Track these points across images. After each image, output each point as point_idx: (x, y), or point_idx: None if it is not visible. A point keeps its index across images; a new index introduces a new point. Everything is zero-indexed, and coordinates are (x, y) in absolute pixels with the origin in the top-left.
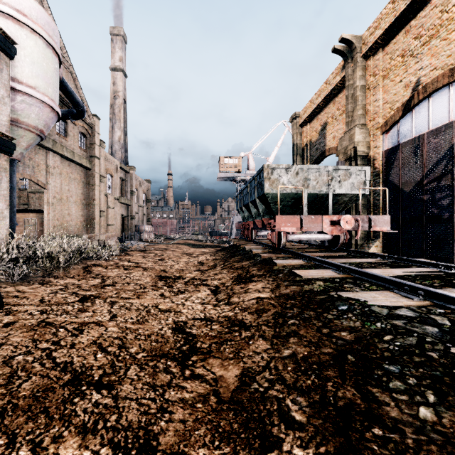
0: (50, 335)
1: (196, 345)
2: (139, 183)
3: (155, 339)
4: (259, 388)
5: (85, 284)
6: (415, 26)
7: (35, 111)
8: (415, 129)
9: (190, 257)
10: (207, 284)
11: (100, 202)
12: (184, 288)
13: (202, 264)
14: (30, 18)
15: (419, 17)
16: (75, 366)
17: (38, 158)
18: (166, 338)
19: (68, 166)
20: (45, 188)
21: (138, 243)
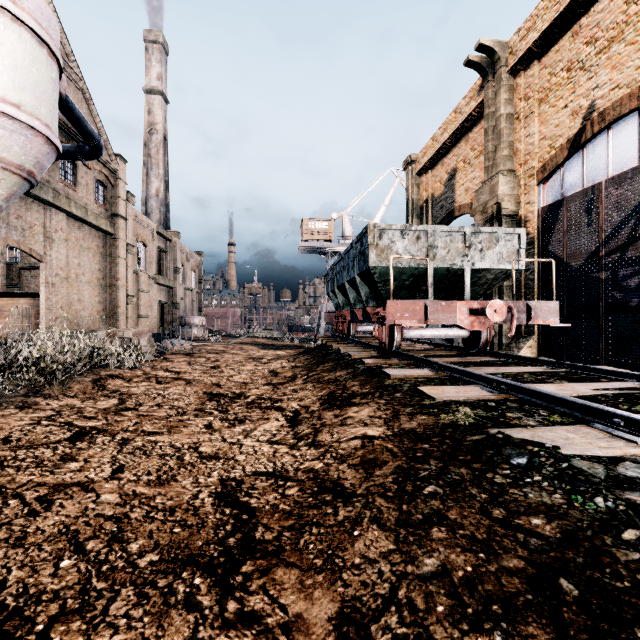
0: None
1: (254, 535)
2: (186, 256)
3: (181, 519)
4: None
5: (91, 408)
6: (587, 26)
7: (19, 141)
8: (587, 176)
9: (259, 363)
10: (282, 408)
11: (127, 282)
12: (245, 415)
13: (276, 375)
14: None
15: (594, 12)
16: (6, 594)
17: (30, 216)
18: (201, 517)
19: (78, 229)
20: (43, 261)
21: (182, 343)
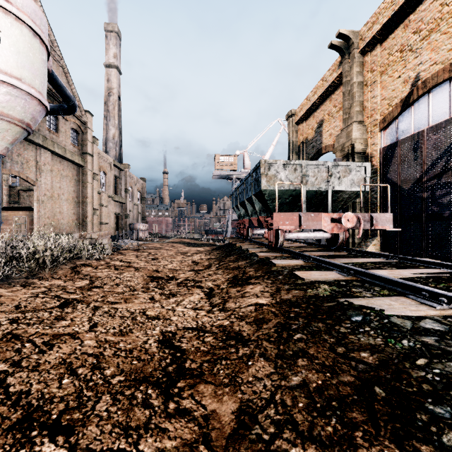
0: (12, 352)
1: (185, 365)
2: (134, 181)
3: (137, 356)
4: (262, 435)
5: (71, 286)
6: (414, 20)
7: (20, 103)
8: (414, 126)
9: (185, 256)
10: (201, 286)
11: (93, 200)
12: (176, 291)
13: (197, 264)
14: (15, 6)
15: (419, 11)
16: (31, 398)
17: (27, 154)
18: (150, 355)
19: (59, 163)
20: (35, 185)
21: (131, 242)
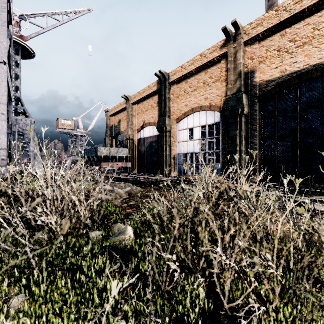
0: None
1: None
2: None
3: None
4: None
5: None
6: (144, 104)
7: None
8: (144, 135)
9: None
10: None
11: None
12: None
13: None
14: None
15: (144, 102)
16: None
17: None
18: None
19: None
20: None
21: None
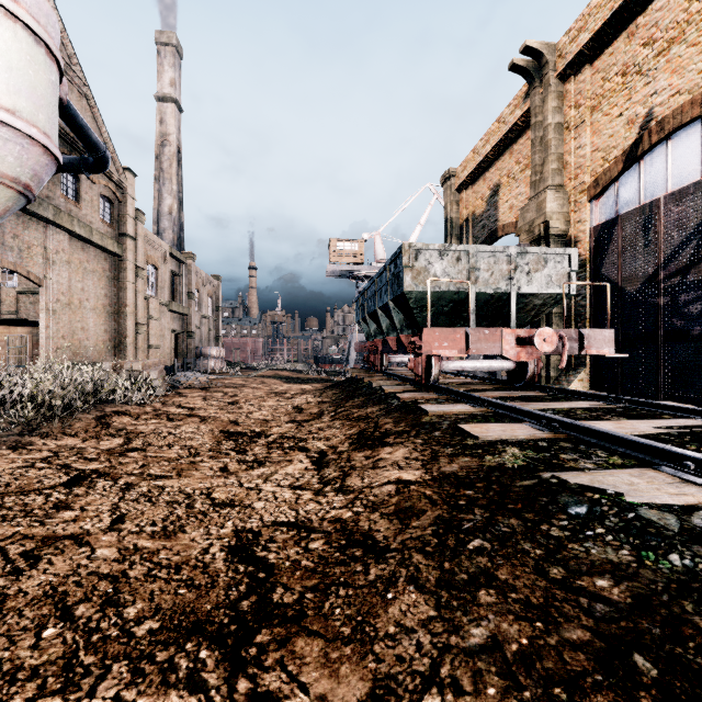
0: None
1: (272, 597)
2: (202, 281)
3: (188, 578)
4: None
5: (93, 448)
6: (645, 25)
7: (14, 151)
8: (644, 192)
9: (282, 398)
10: (306, 448)
11: (137, 309)
12: (265, 456)
13: (300, 411)
14: None
15: (652, 10)
16: None
17: (28, 235)
18: (210, 576)
19: (82, 250)
20: (42, 286)
21: (197, 376)
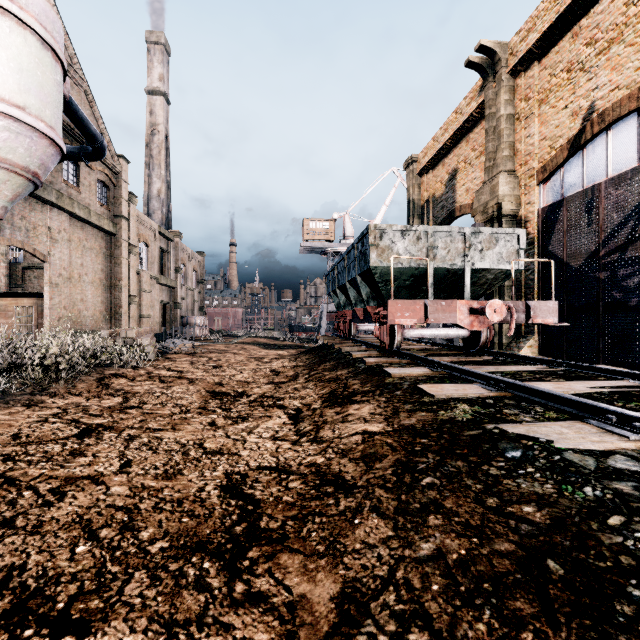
0: (2, 505)
1: (259, 524)
2: (188, 256)
3: (189, 510)
4: (377, 635)
5: (96, 406)
6: (587, 27)
7: (24, 143)
8: (587, 177)
9: (260, 362)
10: (284, 406)
11: (130, 282)
12: (248, 413)
13: (278, 374)
14: (17, 3)
15: (594, 13)
16: (27, 576)
17: (34, 216)
18: (207, 508)
19: (81, 230)
20: (46, 262)
21: (184, 342)
